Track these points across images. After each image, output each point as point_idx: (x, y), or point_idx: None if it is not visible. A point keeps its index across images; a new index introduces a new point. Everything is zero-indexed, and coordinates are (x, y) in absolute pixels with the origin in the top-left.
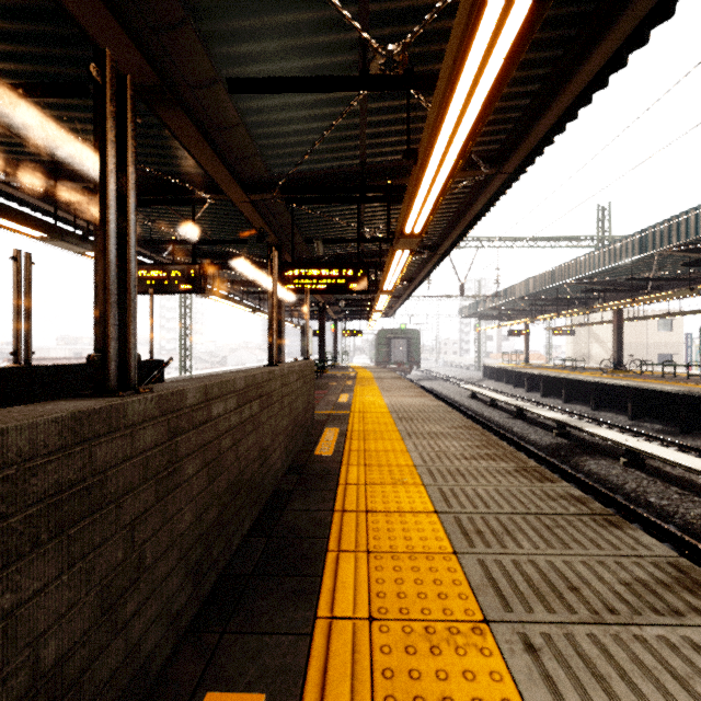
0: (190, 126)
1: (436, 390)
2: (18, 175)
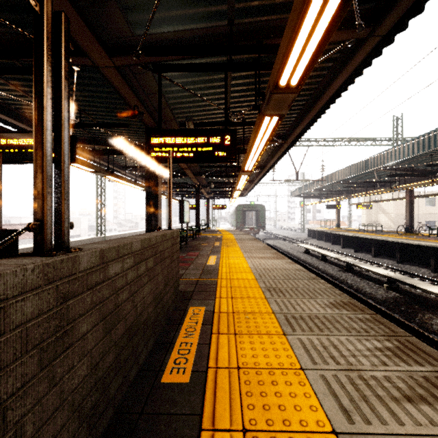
0: None
1: (278, 247)
2: None
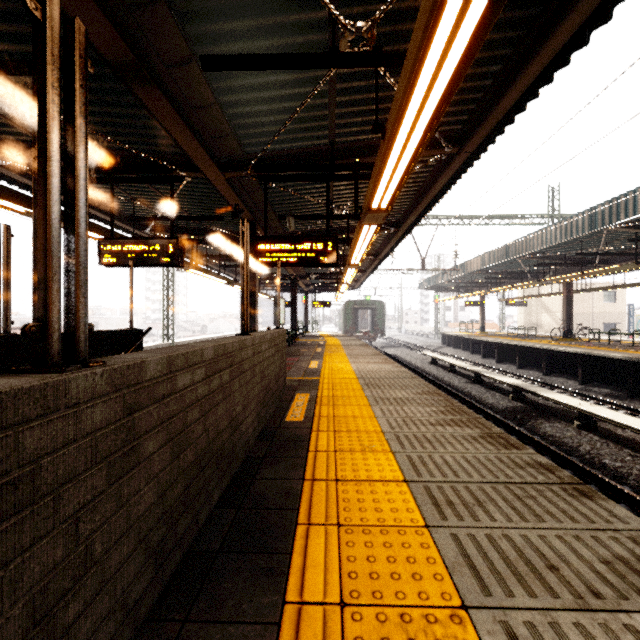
0: (165, 104)
1: (399, 356)
2: (5, 154)
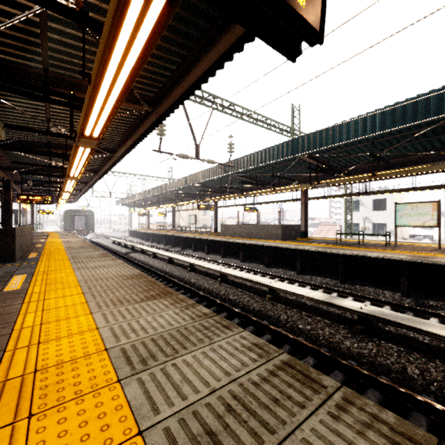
0: None
1: (98, 242)
2: None
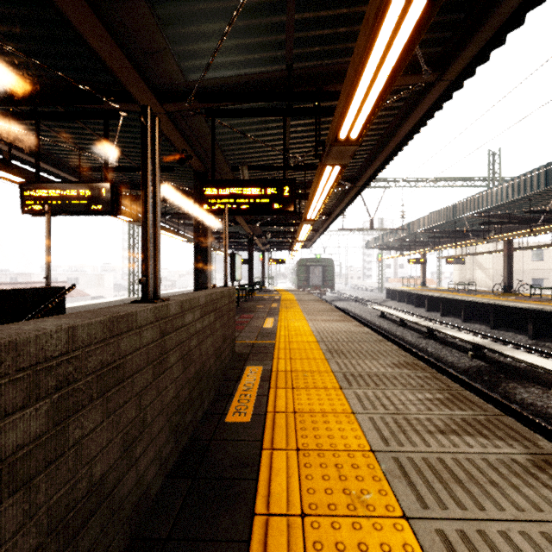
0: None
1: (349, 310)
2: None
